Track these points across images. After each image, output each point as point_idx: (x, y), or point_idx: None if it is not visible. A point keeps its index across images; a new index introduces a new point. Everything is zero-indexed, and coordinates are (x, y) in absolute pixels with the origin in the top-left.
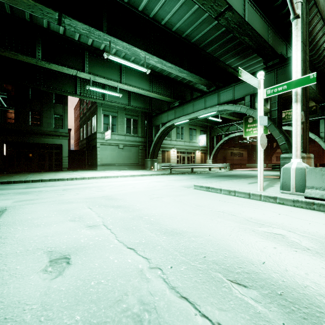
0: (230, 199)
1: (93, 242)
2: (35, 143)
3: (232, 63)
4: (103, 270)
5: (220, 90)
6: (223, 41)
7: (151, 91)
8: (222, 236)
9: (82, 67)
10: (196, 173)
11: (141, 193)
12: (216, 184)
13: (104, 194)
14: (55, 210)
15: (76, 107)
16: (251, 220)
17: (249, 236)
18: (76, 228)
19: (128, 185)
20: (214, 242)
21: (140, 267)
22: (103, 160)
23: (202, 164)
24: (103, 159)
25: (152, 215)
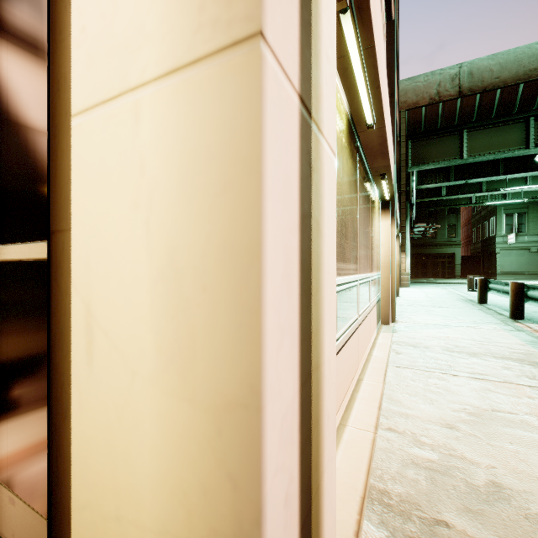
0: None
1: None
2: (429, 253)
3: None
4: None
5: None
6: None
7: None
8: None
9: (479, 187)
10: None
11: None
12: None
13: None
14: None
15: None
16: None
17: None
18: None
19: None
20: None
21: None
22: (504, 268)
23: None
24: (504, 267)
25: None
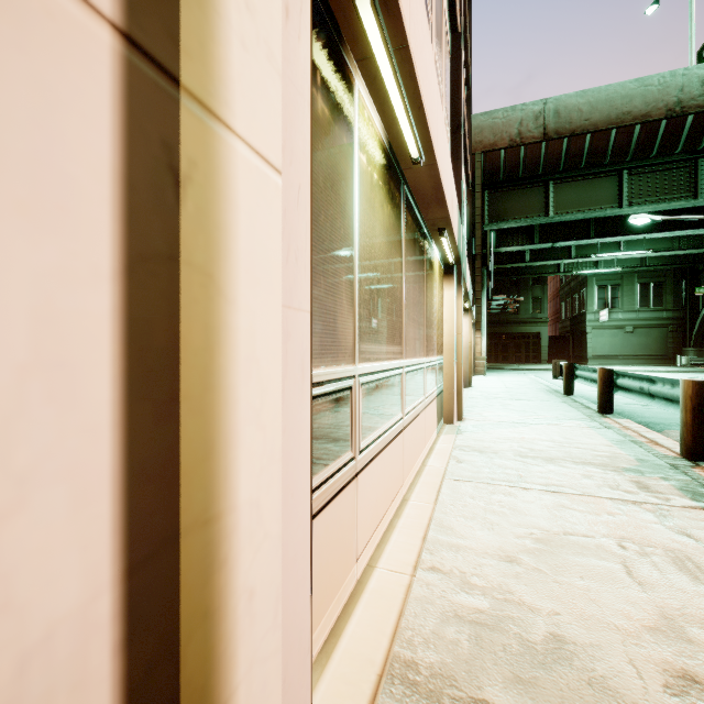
0: None
1: None
2: (511, 333)
3: None
4: None
5: None
6: None
7: (676, 248)
8: None
9: (568, 253)
10: None
11: None
12: None
13: None
14: None
15: None
16: None
17: None
18: None
19: None
20: None
21: None
22: (596, 351)
23: None
24: (596, 350)
25: None
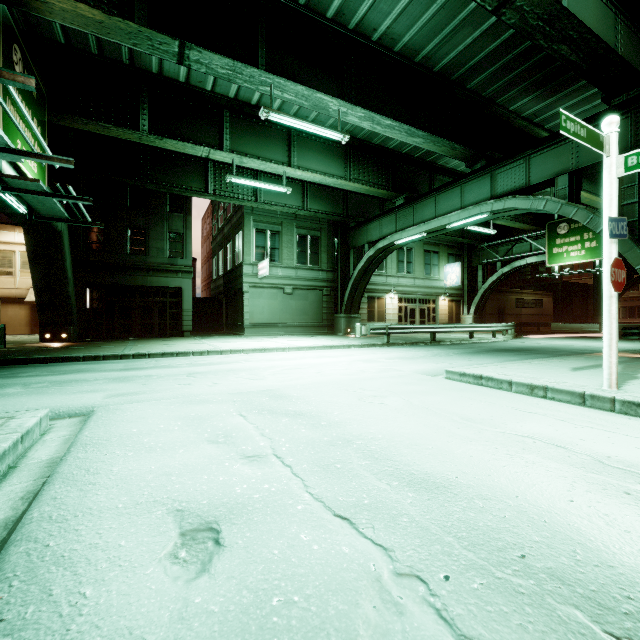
0: (539, 406)
1: (260, 496)
2: (136, 286)
3: (525, 107)
4: (293, 569)
5: (496, 166)
6: (504, 62)
7: (347, 179)
8: (551, 503)
9: (219, 141)
10: (443, 344)
11: (338, 386)
12: (496, 369)
13: (264, 385)
14: (179, 417)
15: (205, 218)
16: (611, 463)
17: (620, 508)
18: (223, 459)
19: (307, 367)
20: (535, 518)
21: (373, 571)
22: (255, 317)
23: (454, 325)
24: (255, 315)
25: (371, 436)
